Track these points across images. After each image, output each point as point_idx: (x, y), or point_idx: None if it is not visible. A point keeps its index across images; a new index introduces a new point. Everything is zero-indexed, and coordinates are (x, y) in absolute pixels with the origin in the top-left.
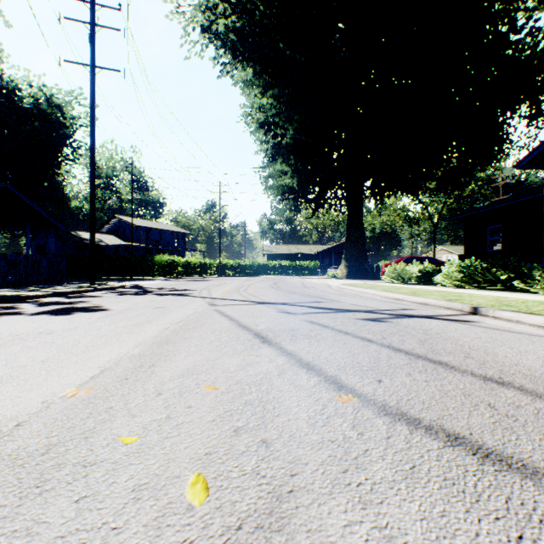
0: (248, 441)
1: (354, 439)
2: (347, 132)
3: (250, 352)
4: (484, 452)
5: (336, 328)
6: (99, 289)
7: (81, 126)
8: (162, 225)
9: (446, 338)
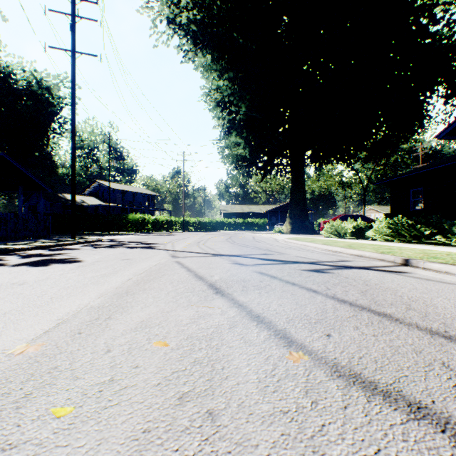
0: (193, 413)
1: (309, 409)
2: (291, 109)
3: (203, 303)
4: (453, 428)
5: (283, 279)
6: (78, 242)
7: (66, 104)
8: (135, 188)
9: (385, 289)
